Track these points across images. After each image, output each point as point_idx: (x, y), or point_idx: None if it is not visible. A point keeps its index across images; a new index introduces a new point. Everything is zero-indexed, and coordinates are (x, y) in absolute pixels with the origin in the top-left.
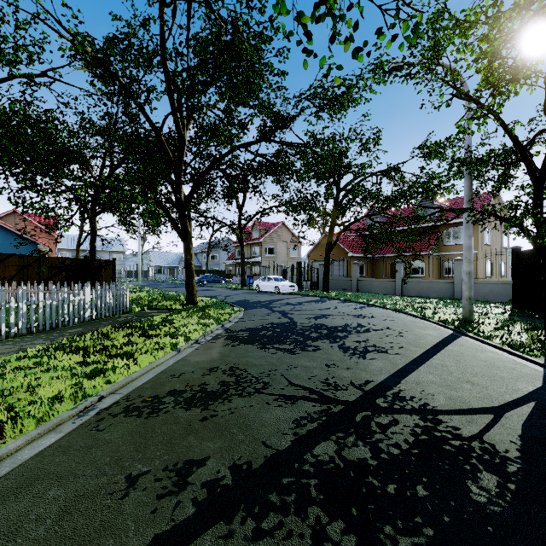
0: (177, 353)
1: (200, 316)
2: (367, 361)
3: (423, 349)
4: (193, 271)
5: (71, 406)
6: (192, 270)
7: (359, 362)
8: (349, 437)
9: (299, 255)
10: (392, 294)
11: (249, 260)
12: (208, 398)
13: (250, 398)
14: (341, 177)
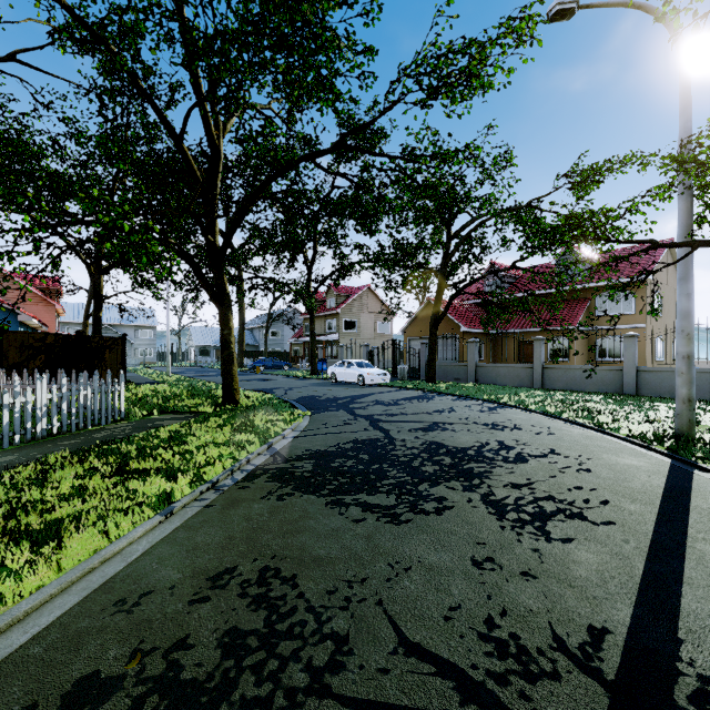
0: (165, 519)
1: (236, 427)
2: (557, 547)
3: (651, 507)
4: (233, 354)
5: None
6: (231, 351)
7: (542, 550)
8: None
9: (390, 331)
10: (528, 387)
11: (322, 338)
12: None
13: None
14: (455, 215)
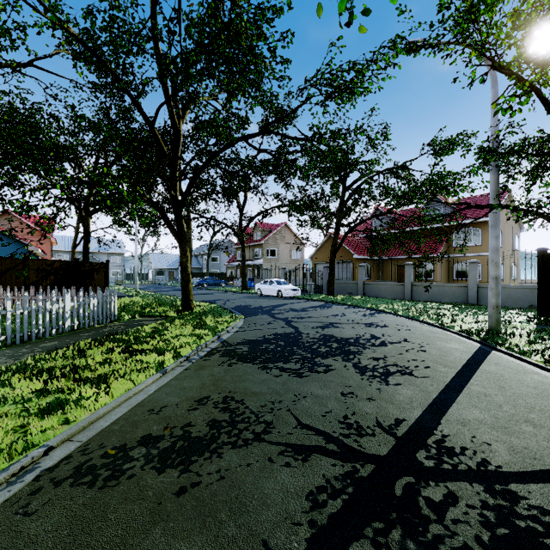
0: (163, 375)
1: (195, 325)
2: (391, 387)
3: (454, 369)
4: (189, 275)
5: (3, 465)
6: (188, 273)
7: (382, 389)
8: (392, 530)
9: (301, 257)
10: (401, 299)
11: (250, 262)
12: (191, 451)
13: (247, 451)
14: (347, 174)
